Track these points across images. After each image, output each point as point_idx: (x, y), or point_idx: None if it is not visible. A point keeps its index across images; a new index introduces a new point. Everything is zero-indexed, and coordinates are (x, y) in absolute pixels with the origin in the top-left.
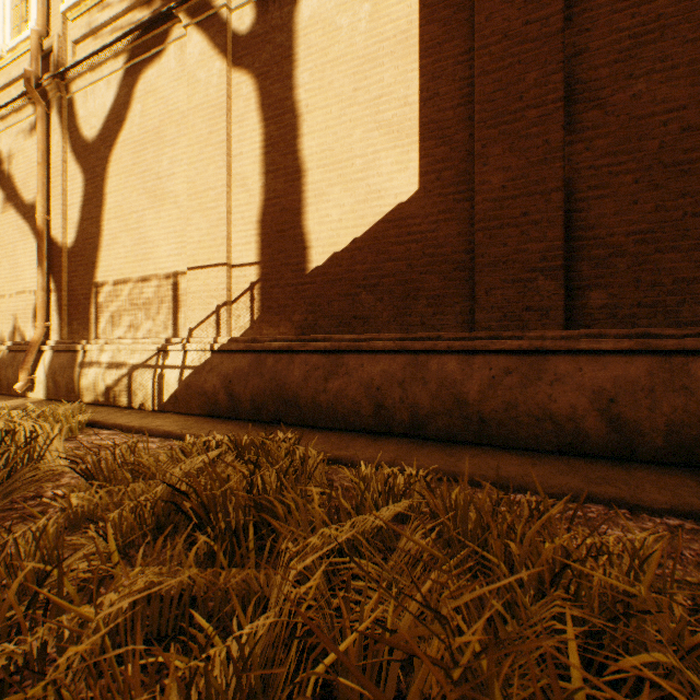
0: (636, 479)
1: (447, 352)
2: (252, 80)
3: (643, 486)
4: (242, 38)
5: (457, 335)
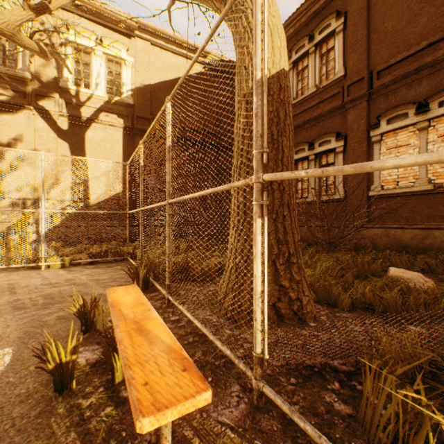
0: None
1: (131, 226)
2: (68, 145)
3: None
4: (63, 130)
5: (132, 223)
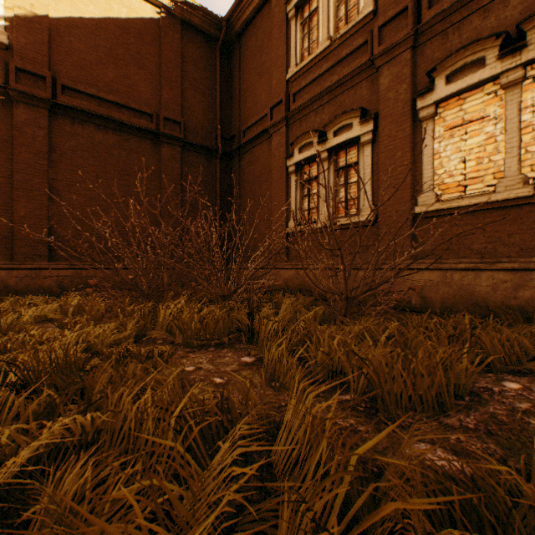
0: None
1: (1, 269)
2: None
3: None
4: None
5: (6, 263)
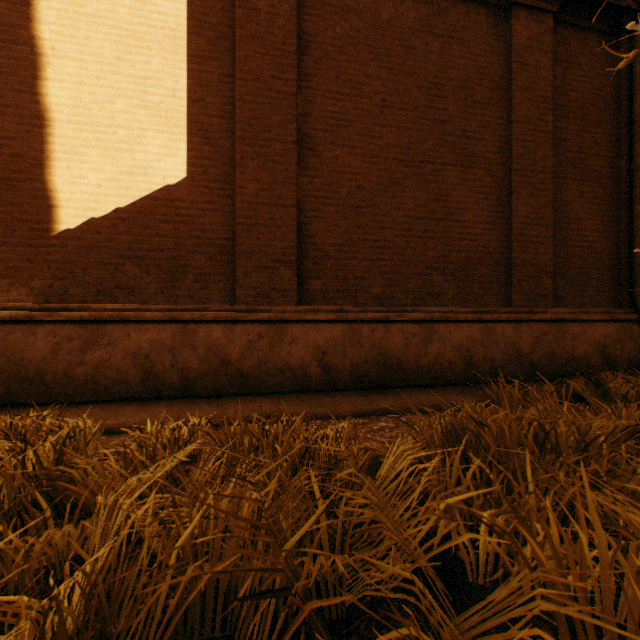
0: (337, 401)
1: (214, 322)
2: None
3: (341, 404)
4: None
5: (222, 307)
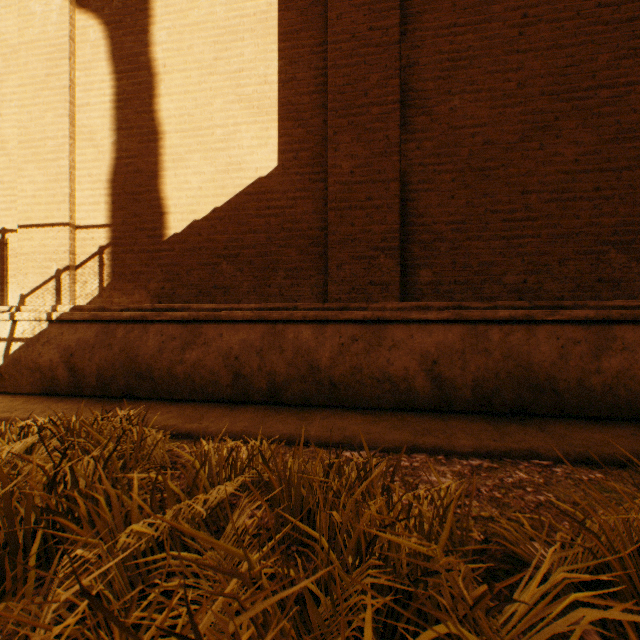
0: (451, 428)
1: (303, 322)
2: (101, 26)
3: (456, 433)
4: None
5: (312, 305)
